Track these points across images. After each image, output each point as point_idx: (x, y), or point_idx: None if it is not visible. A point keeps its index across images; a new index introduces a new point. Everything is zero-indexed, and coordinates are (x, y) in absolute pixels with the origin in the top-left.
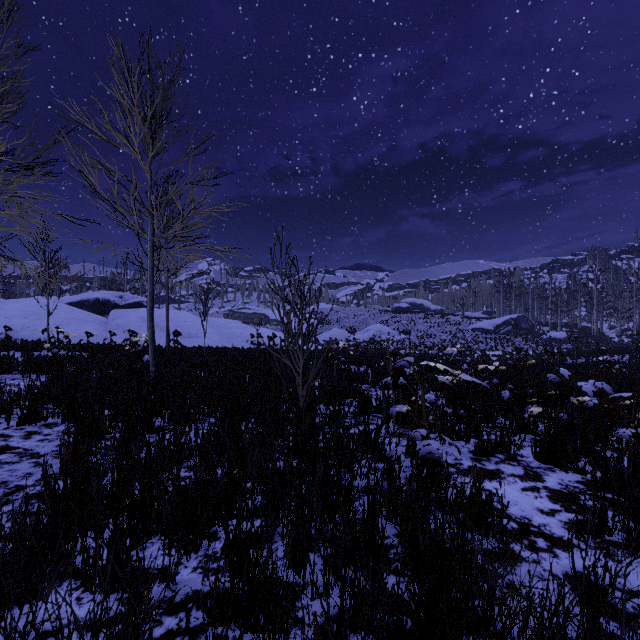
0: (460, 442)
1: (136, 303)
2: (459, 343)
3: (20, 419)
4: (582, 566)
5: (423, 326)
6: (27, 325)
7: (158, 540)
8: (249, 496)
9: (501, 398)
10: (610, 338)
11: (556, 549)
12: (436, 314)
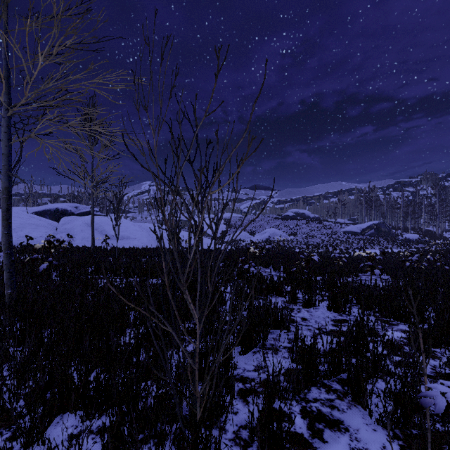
0: None
1: (88, 212)
2: (335, 243)
3: None
4: None
5: (306, 229)
6: None
7: None
8: None
9: None
10: None
11: None
12: (315, 220)
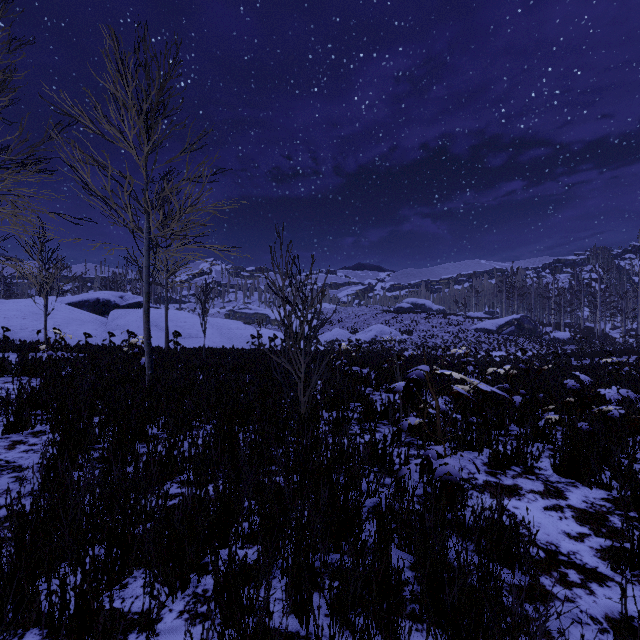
0: (472, 453)
1: (137, 303)
2: (462, 343)
3: (5, 427)
4: (623, 606)
5: (425, 326)
6: (26, 326)
7: (142, 574)
8: (245, 522)
9: (514, 405)
10: (614, 338)
11: (591, 584)
12: (438, 314)
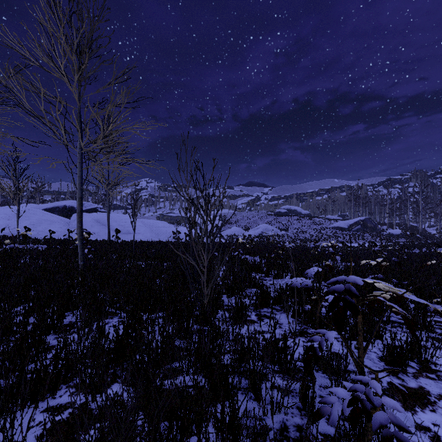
0: (364, 344)
1: (93, 209)
2: (323, 237)
3: None
4: None
5: (297, 225)
6: (9, 225)
7: None
8: None
9: None
10: (433, 234)
11: None
12: (306, 217)
